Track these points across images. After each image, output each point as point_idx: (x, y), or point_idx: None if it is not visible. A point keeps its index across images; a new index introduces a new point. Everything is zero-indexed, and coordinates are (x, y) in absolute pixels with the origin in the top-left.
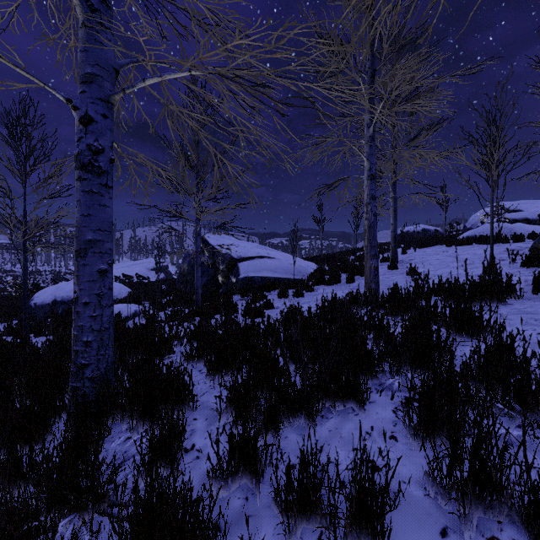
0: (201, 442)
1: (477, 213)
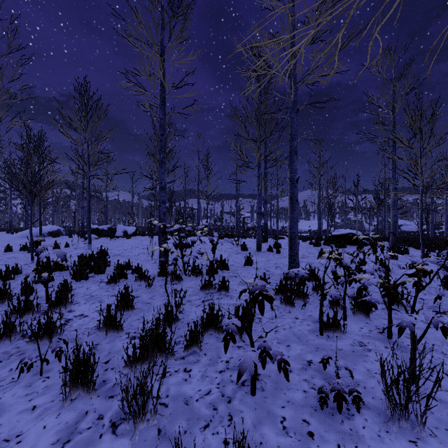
0: None
1: None
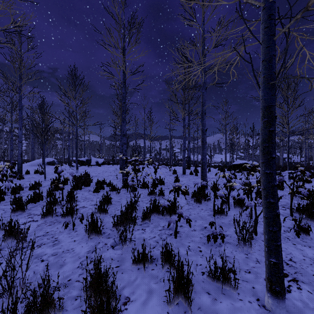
0: None
1: None
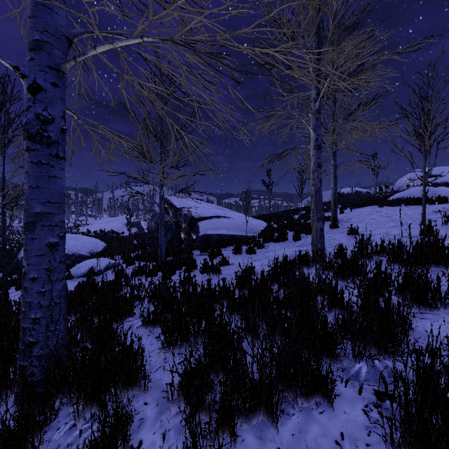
0: (149, 438)
1: (402, 177)
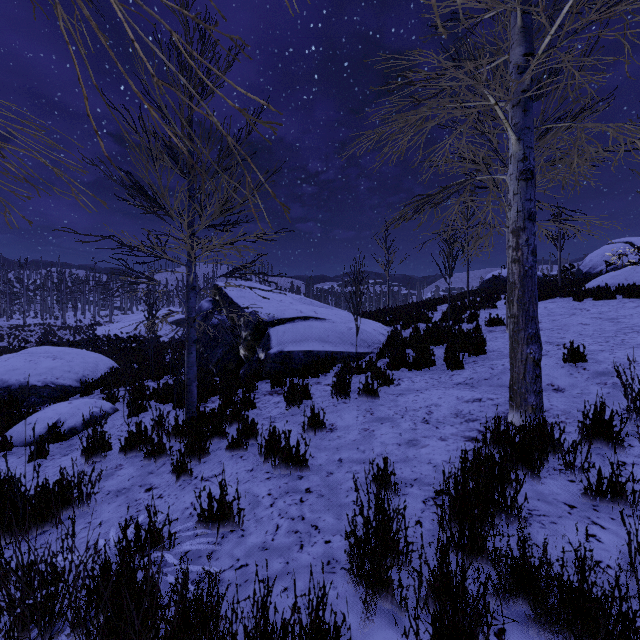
0: None
1: (595, 252)
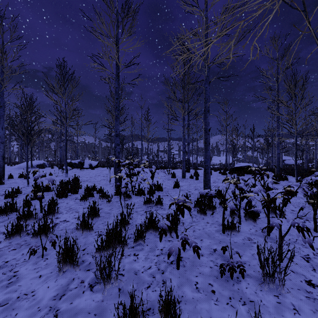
0: None
1: None
